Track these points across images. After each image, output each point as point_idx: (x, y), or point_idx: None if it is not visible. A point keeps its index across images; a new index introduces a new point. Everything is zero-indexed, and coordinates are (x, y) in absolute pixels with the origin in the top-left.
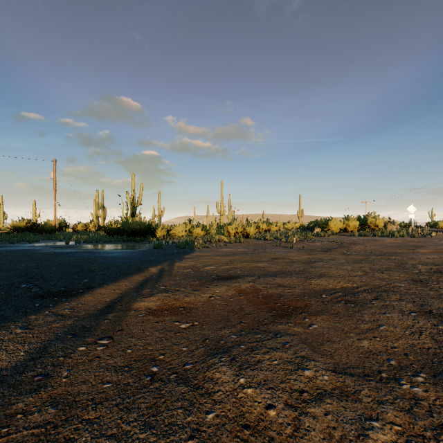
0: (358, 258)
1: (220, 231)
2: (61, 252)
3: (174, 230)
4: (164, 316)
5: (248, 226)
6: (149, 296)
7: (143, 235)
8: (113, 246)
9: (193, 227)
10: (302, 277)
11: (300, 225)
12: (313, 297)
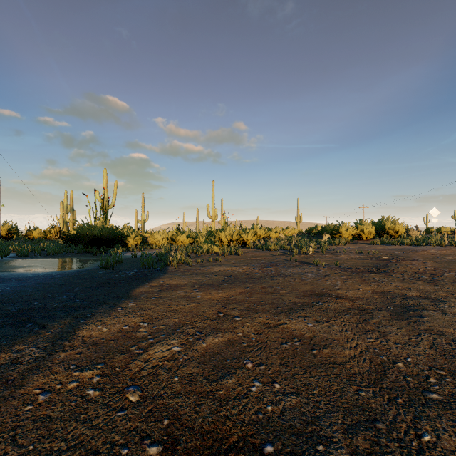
0: None
1: (210, 239)
2: None
3: (153, 238)
4: None
5: (245, 233)
6: None
7: (107, 245)
8: (47, 263)
9: (177, 233)
10: None
11: (299, 231)
12: None
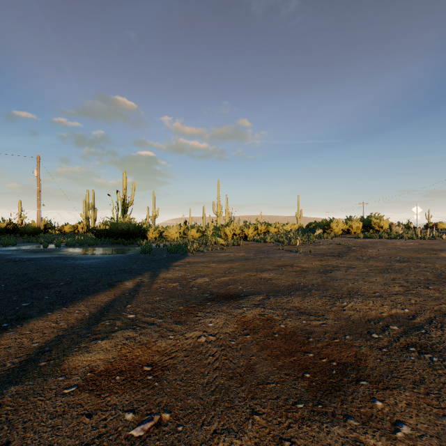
0: (380, 265)
1: (216, 233)
2: (29, 259)
3: (168, 232)
4: (110, 393)
5: (247, 228)
6: (104, 337)
7: (133, 237)
8: (96, 250)
9: (188, 228)
10: (327, 297)
11: (299, 226)
12: (360, 338)
